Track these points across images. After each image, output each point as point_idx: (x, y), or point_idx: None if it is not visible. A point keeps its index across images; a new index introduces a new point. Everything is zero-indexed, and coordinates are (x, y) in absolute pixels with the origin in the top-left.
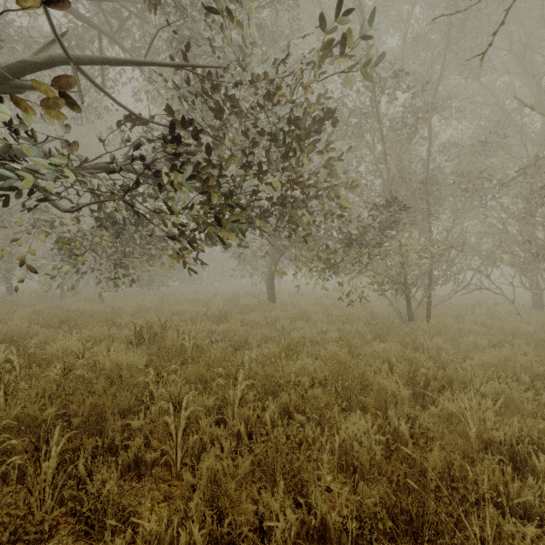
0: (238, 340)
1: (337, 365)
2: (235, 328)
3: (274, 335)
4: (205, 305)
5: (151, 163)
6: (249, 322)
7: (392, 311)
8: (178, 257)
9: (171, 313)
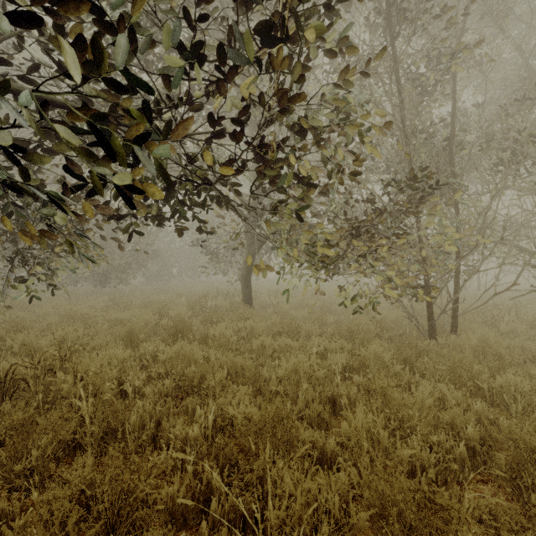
0: (190, 379)
1: (412, 516)
2: (189, 353)
3: (249, 364)
4: (161, 310)
5: (28, 73)
6: (215, 338)
7: (400, 316)
8: (40, 235)
9: (113, 322)
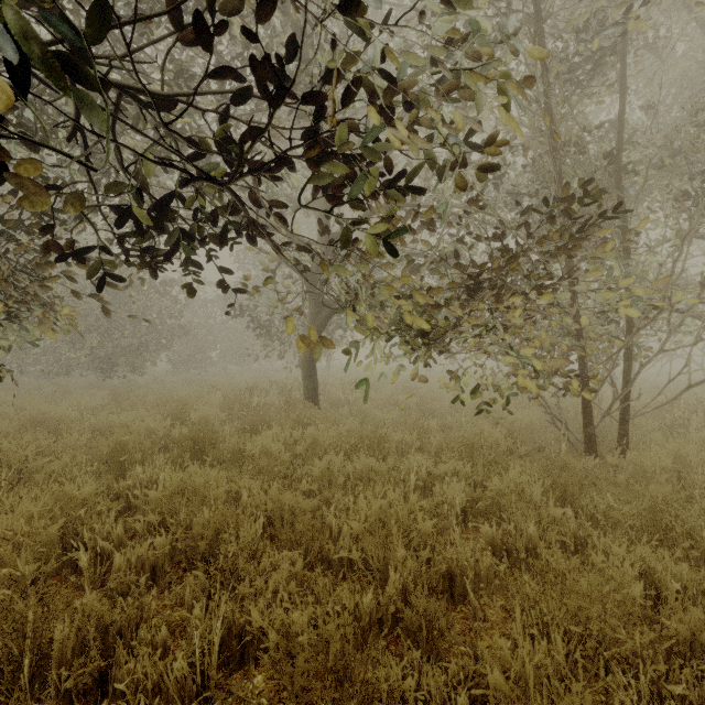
0: (194, 539)
1: None
2: (202, 488)
3: (304, 507)
4: (179, 411)
5: None
6: (254, 456)
7: (536, 420)
8: None
9: (103, 431)
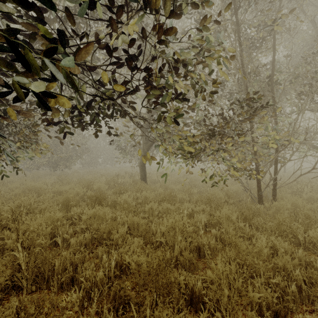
0: (101, 233)
1: None
2: (102, 215)
3: (142, 222)
4: (88, 185)
5: None
6: (121, 203)
7: (239, 189)
8: None
9: (57, 193)
